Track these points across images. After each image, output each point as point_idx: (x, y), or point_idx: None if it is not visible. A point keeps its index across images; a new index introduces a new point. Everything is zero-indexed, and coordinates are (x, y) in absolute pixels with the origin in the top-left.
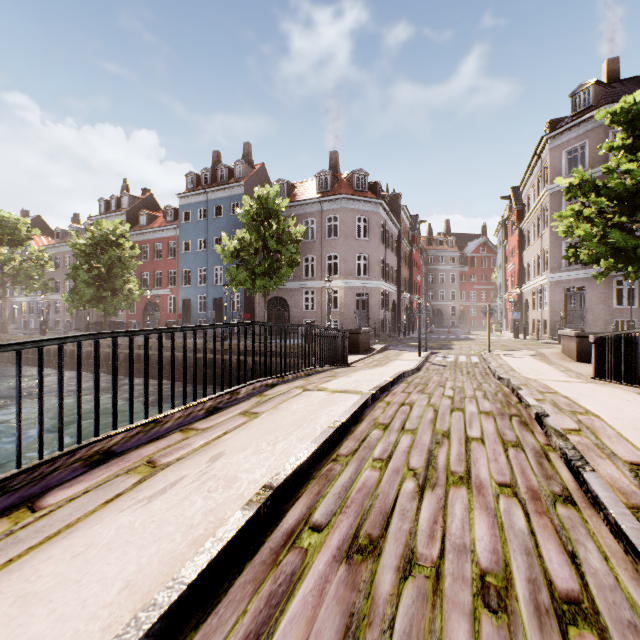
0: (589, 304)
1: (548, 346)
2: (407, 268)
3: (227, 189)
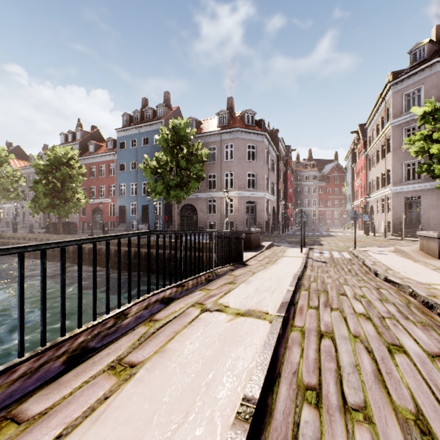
0: (424, 209)
1: (395, 242)
2: (283, 183)
3: (152, 125)
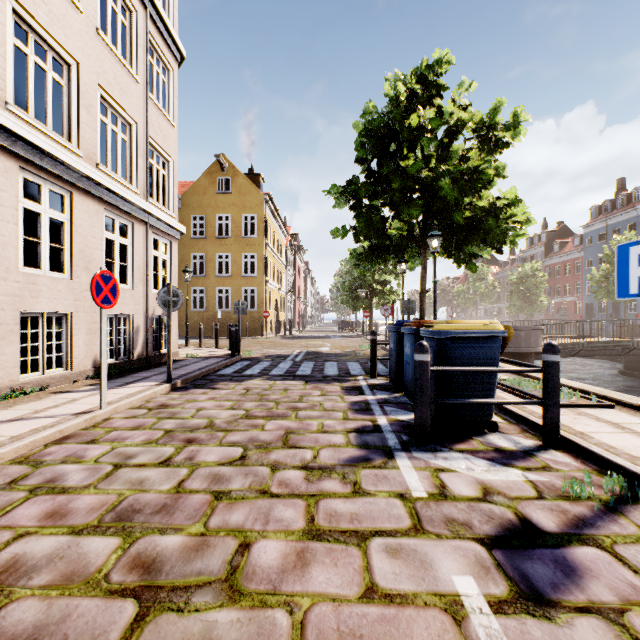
0: None
1: None
2: None
3: (623, 214)
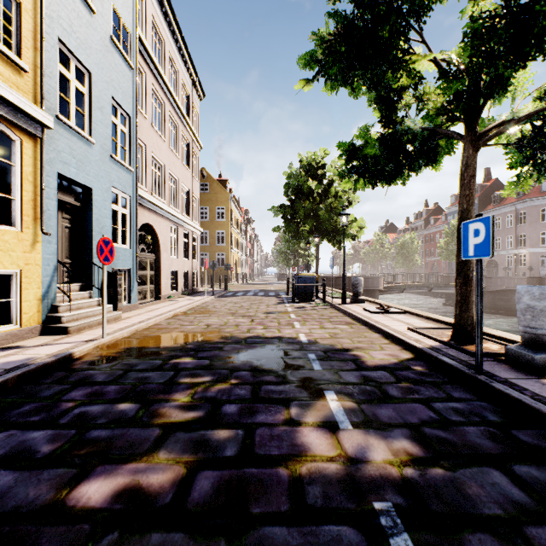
0: None
1: None
2: None
3: None
